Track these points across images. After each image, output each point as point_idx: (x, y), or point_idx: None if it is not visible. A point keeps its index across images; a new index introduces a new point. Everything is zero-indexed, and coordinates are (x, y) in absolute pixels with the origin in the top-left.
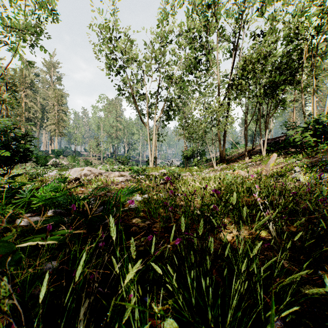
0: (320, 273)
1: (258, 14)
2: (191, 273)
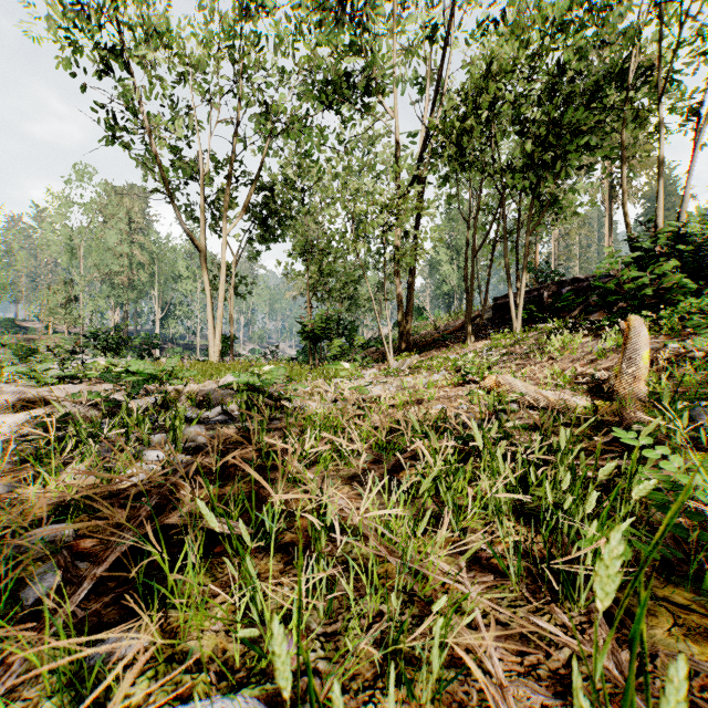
0: None
1: None
2: None
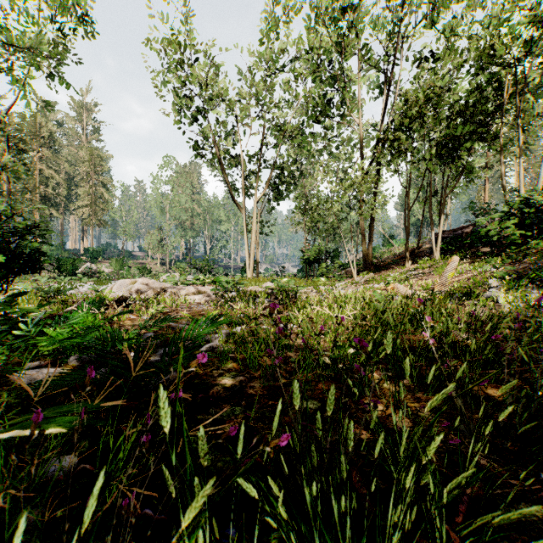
0: (542, 479)
1: (427, 23)
2: (313, 486)
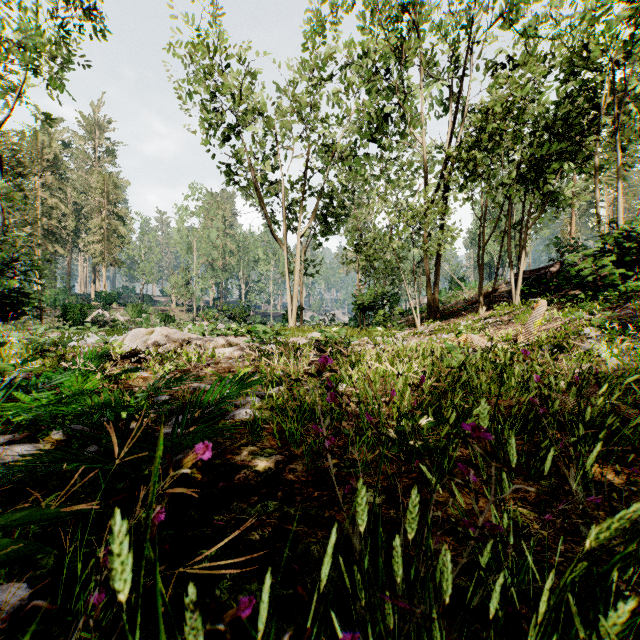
0: None
1: (505, 21)
2: None
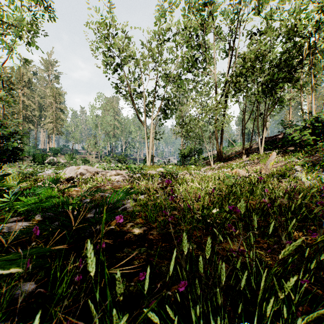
0: None
1: (255, 12)
2: (197, 309)
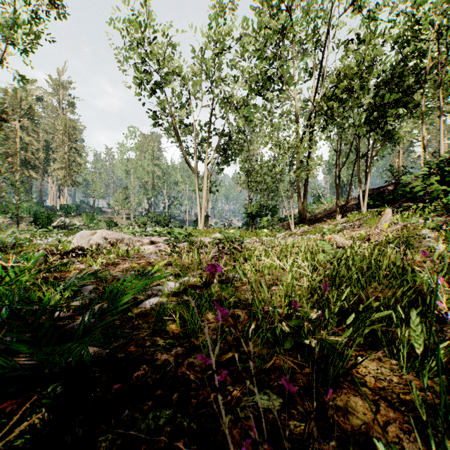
0: None
1: (355, 7)
2: None
